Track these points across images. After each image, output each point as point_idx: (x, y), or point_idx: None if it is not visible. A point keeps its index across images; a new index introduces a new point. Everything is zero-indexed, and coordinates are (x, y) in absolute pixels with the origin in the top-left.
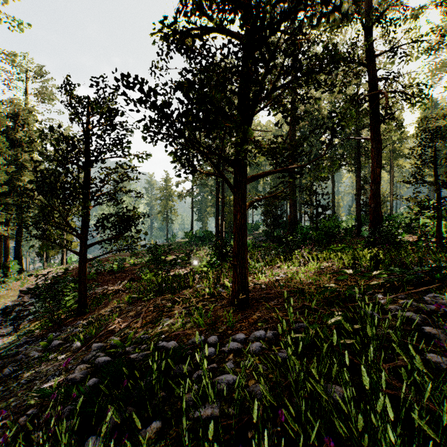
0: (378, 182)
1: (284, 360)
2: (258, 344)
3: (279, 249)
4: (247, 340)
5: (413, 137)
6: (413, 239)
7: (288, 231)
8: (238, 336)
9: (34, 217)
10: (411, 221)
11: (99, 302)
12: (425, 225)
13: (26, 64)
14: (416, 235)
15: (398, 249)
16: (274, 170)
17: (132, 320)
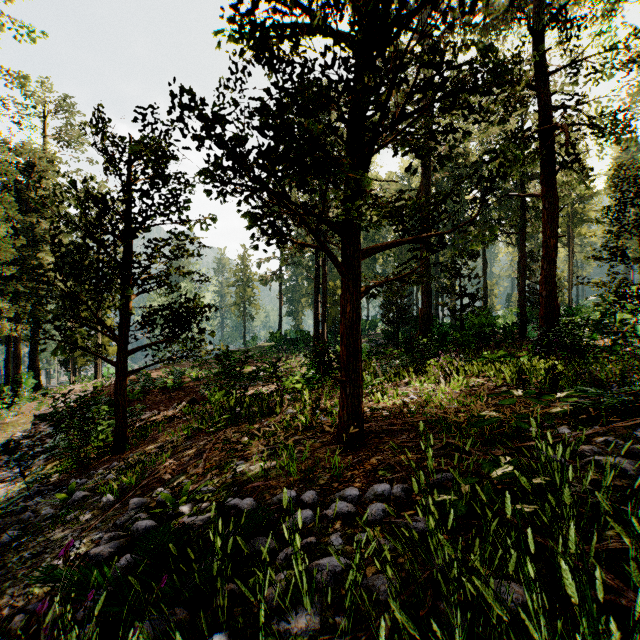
0: (553, 259)
1: (422, 534)
2: (380, 506)
3: (406, 358)
4: (363, 498)
5: (605, 192)
6: (605, 343)
7: (419, 331)
8: (348, 493)
9: (56, 311)
10: (603, 316)
11: (145, 434)
12: (624, 322)
13: (44, 94)
14: (609, 336)
15: (584, 358)
16: (402, 239)
17: (190, 462)
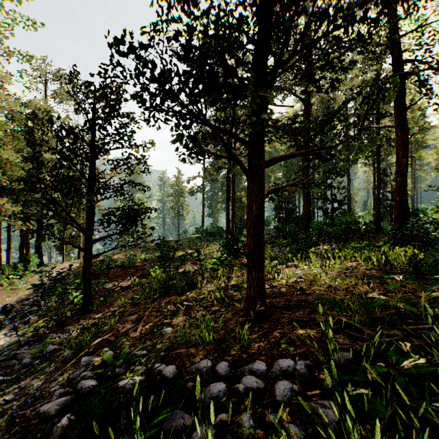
0: (405, 173)
1: (333, 424)
2: (287, 385)
3: (293, 246)
4: (269, 373)
5: None
6: None
7: (301, 227)
8: (257, 367)
9: None
10: None
11: (104, 301)
12: None
13: (45, 67)
14: None
15: (433, 247)
16: (297, 152)
17: (132, 326)
